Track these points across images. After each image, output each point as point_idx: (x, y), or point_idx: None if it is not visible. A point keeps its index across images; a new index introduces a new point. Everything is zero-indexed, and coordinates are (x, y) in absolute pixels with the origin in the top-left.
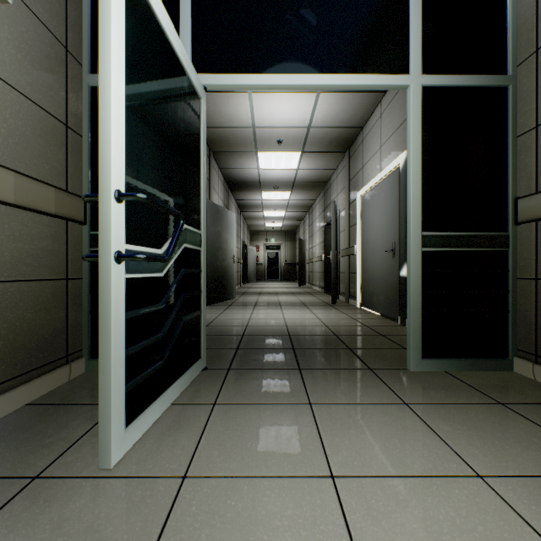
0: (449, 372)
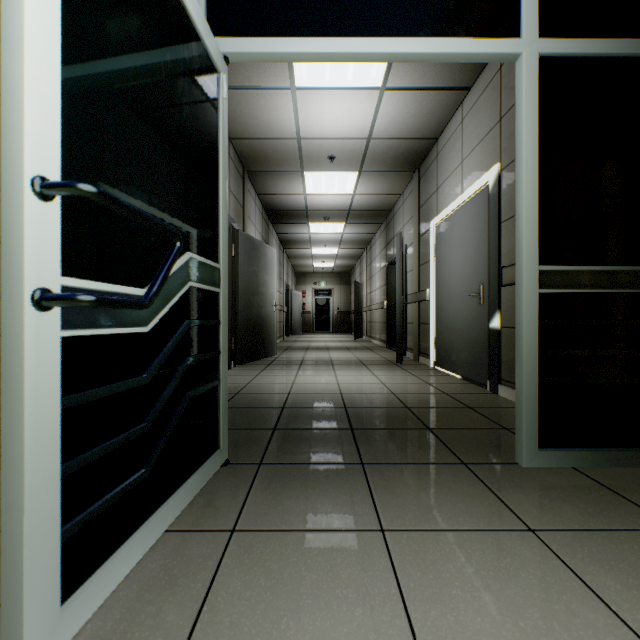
0: (579, 469)
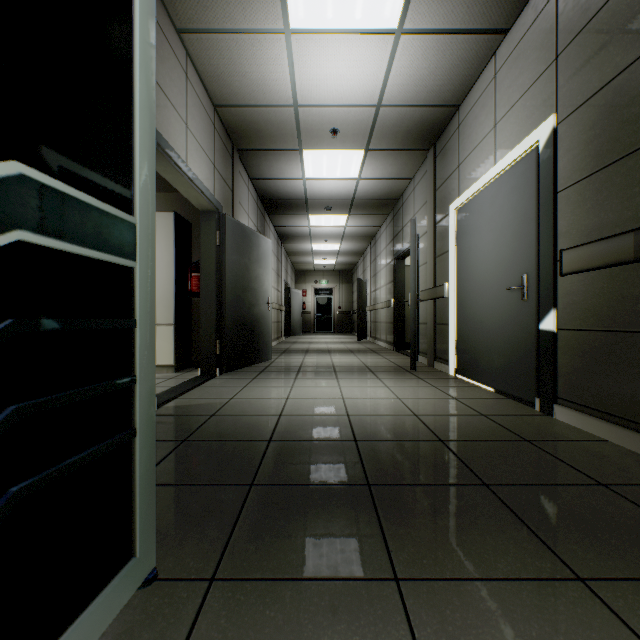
0: None
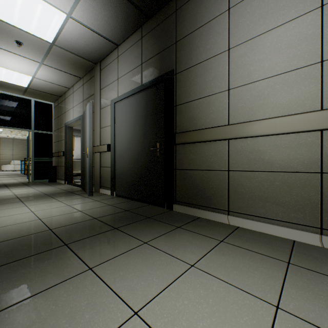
0: None
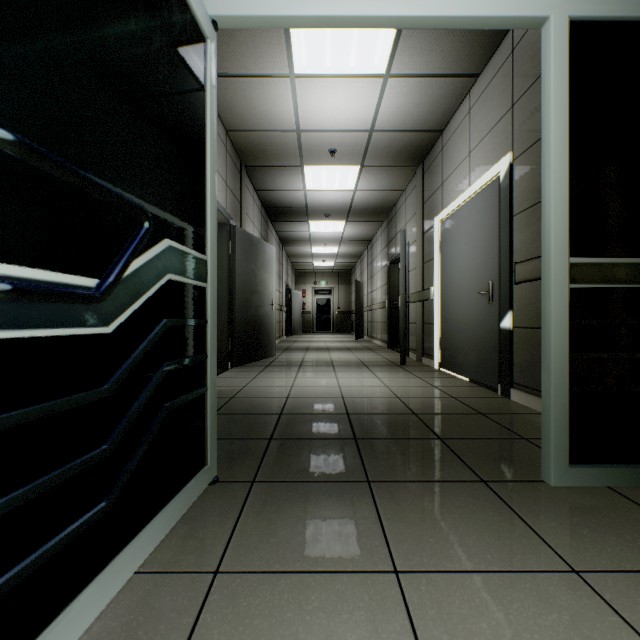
0: (615, 488)
